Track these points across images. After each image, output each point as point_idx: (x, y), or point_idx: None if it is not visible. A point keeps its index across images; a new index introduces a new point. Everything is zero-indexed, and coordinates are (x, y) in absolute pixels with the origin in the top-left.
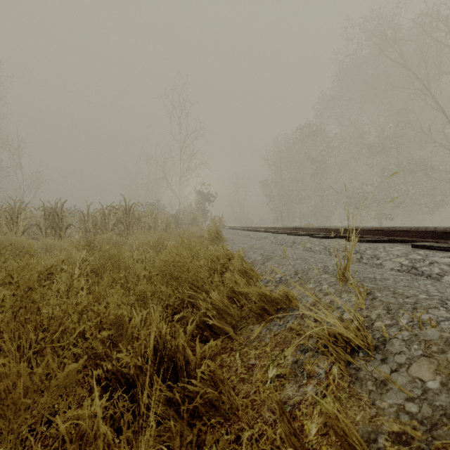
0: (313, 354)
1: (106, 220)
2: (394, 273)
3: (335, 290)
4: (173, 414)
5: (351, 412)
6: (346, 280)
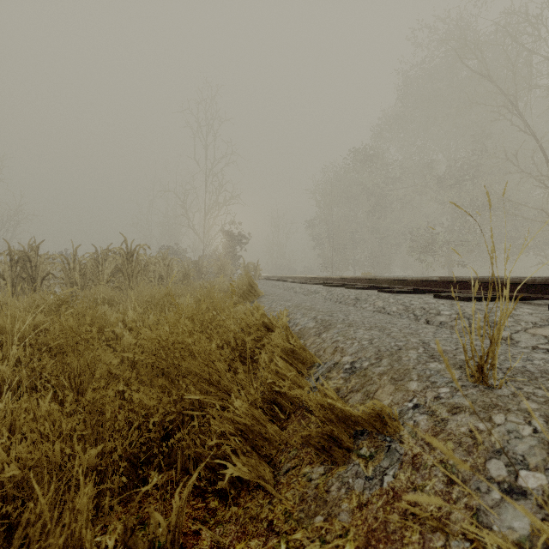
0: None
1: (100, 268)
2: None
3: (471, 401)
4: None
5: None
6: (486, 380)
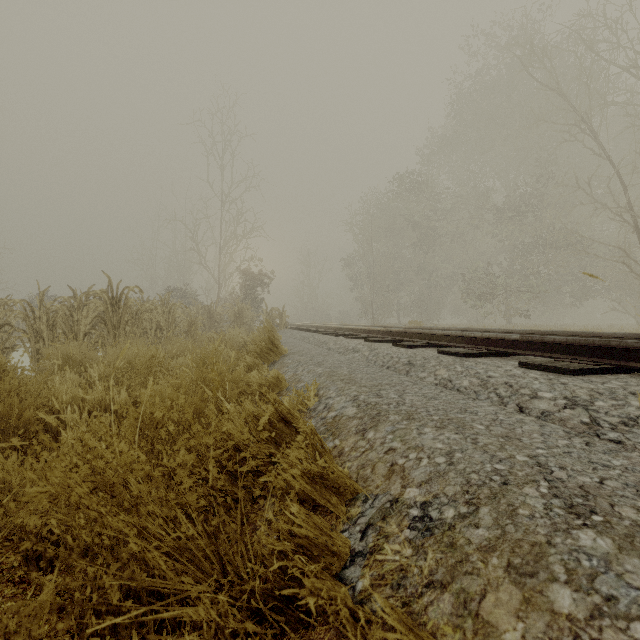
0: None
1: (75, 317)
2: None
3: None
4: None
5: None
6: None
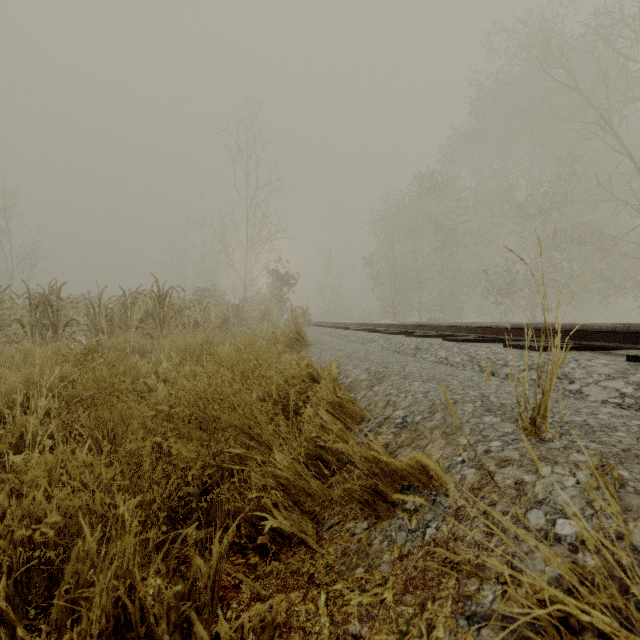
0: None
1: (128, 313)
2: (616, 413)
3: (521, 454)
4: None
5: None
6: (539, 433)
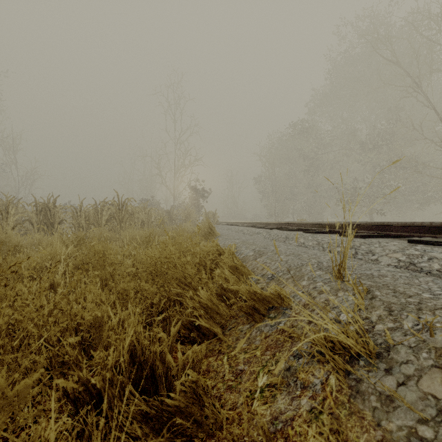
0: (308, 360)
1: (99, 215)
2: (392, 270)
3: (331, 287)
4: (148, 432)
5: (353, 434)
6: (342, 277)
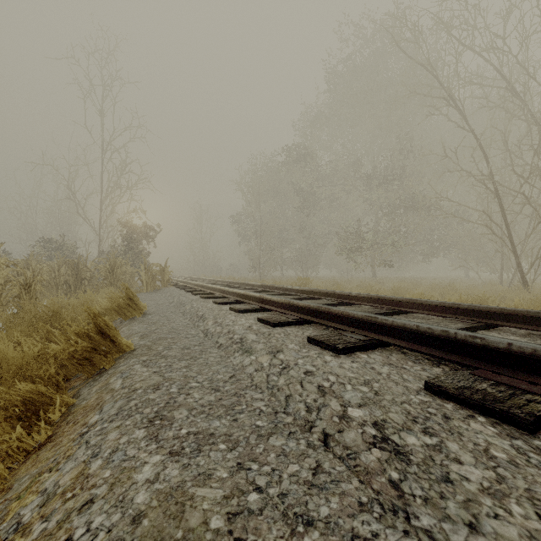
0: None
1: None
2: None
3: None
4: None
5: None
6: None
